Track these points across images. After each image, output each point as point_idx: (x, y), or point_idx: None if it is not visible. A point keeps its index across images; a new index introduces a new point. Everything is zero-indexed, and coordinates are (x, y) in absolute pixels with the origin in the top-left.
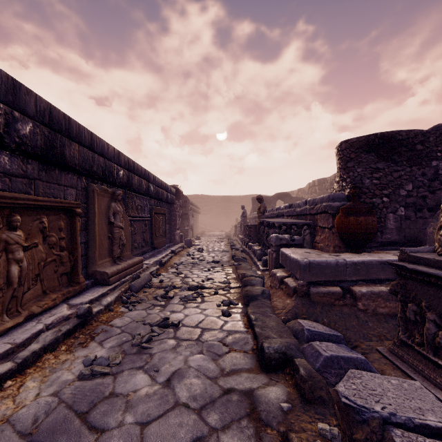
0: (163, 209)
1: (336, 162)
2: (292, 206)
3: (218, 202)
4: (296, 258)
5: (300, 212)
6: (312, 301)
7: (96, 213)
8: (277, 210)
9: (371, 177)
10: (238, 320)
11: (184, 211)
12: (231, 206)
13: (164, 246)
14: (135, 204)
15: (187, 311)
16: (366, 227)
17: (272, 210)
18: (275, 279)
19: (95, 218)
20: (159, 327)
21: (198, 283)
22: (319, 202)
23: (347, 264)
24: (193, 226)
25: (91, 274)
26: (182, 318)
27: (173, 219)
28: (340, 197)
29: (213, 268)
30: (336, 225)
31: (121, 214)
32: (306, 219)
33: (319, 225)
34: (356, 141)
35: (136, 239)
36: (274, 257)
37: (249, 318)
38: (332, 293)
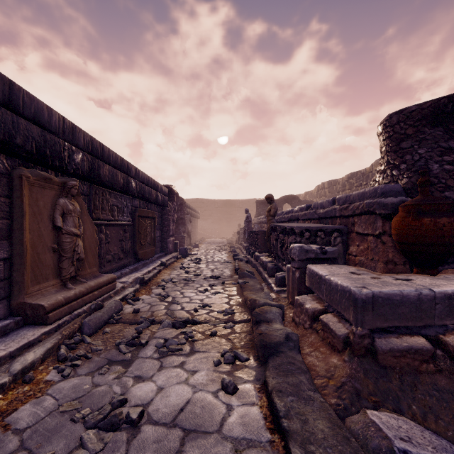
0: (151, 212)
1: (380, 144)
2: (311, 207)
3: (219, 206)
4: (345, 286)
5: (325, 214)
6: (381, 365)
7: (25, 212)
8: (290, 213)
9: (440, 160)
10: (252, 405)
11: (180, 215)
12: (233, 211)
13: (152, 257)
14: (108, 203)
15: (163, 376)
16: (451, 234)
17: (282, 213)
18: (302, 312)
19: (24, 220)
20: (99, 429)
21: (189, 313)
22: (357, 199)
23: (436, 298)
24: (191, 232)
25: (17, 308)
26: (151, 396)
27: (165, 225)
28: (394, 190)
29: (211, 287)
30: (396, 231)
31: (77, 215)
32: (335, 223)
33: (357, 231)
34: (416, 110)
35: (110, 250)
36: (297, 277)
37: (274, 406)
38: (416, 351)
